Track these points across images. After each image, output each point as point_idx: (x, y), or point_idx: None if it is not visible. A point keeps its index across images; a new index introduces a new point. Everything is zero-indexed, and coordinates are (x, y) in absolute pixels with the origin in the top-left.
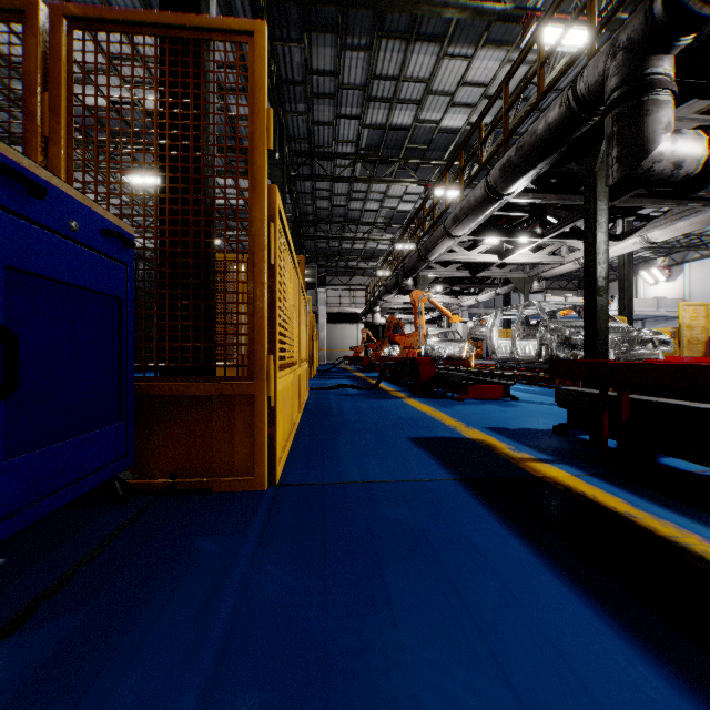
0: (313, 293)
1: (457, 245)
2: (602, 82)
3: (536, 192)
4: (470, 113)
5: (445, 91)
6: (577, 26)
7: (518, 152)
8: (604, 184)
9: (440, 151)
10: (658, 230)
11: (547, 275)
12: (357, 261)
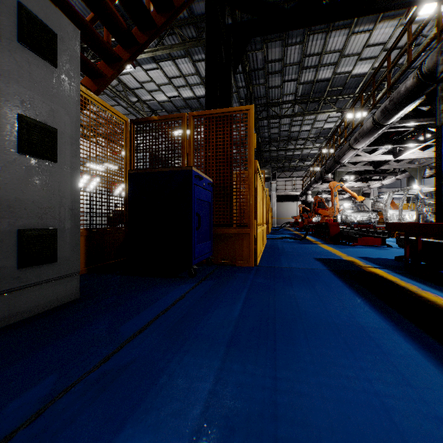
0: (268, 184)
1: (361, 151)
2: (435, 66)
3: (411, 118)
4: (373, 62)
5: (354, 53)
6: None
7: (390, 102)
8: None
9: (353, 88)
10: None
11: None
12: (297, 162)
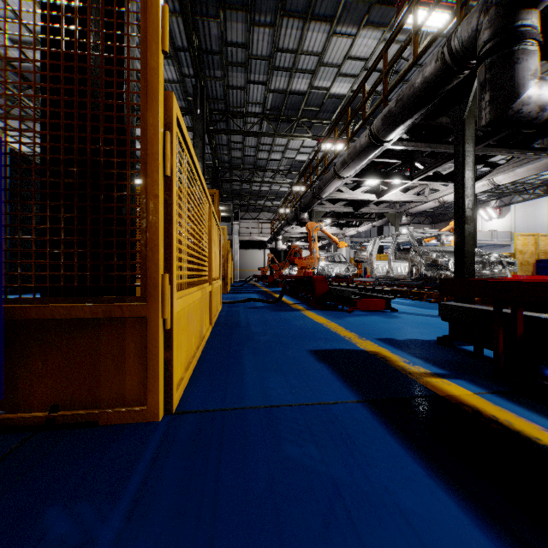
0: (229, 225)
1: (344, 186)
2: (475, 37)
3: (409, 141)
4: (353, 82)
5: (334, 63)
6: (440, 10)
7: (398, 104)
8: (471, 130)
9: (330, 113)
10: (502, 174)
11: (413, 211)
12: (264, 200)
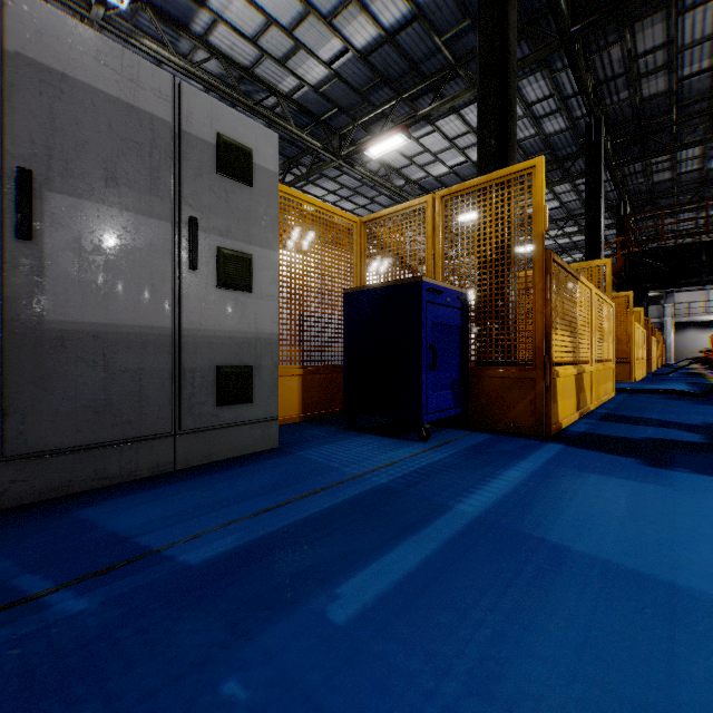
0: (658, 308)
1: None
2: None
3: None
4: None
5: None
6: None
7: None
8: None
9: None
10: None
11: None
12: None
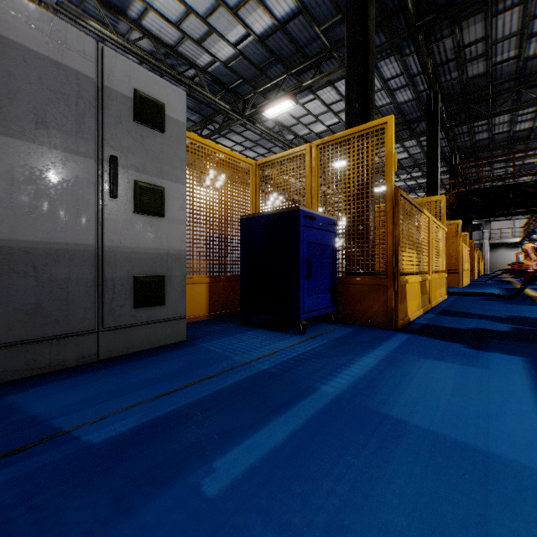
0: (479, 233)
1: None
2: None
3: None
4: None
5: None
6: None
7: None
8: None
9: None
10: None
11: None
12: None
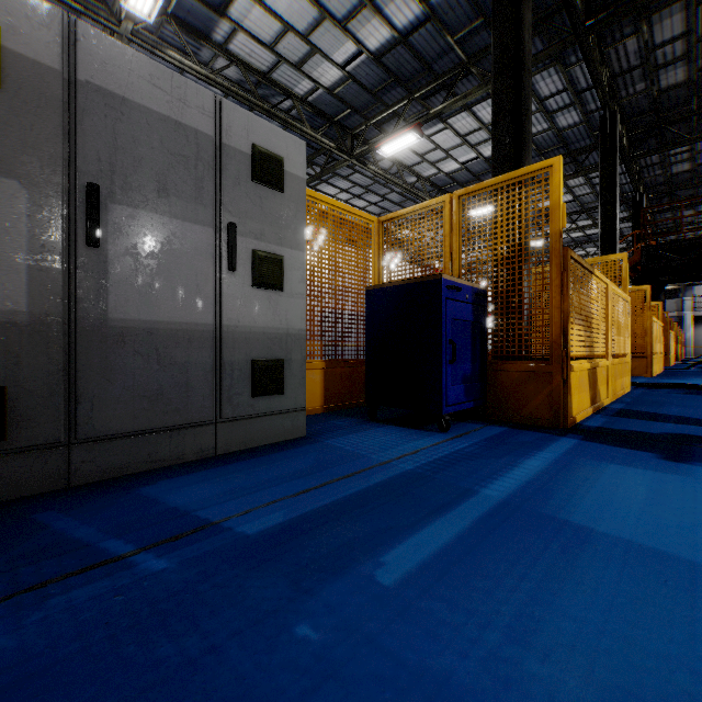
0: (676, 301)
1: None
2: None
3: None
4: None
5: None
6: None
7: None
8: None
9: None
10: None
11: None
12: None
